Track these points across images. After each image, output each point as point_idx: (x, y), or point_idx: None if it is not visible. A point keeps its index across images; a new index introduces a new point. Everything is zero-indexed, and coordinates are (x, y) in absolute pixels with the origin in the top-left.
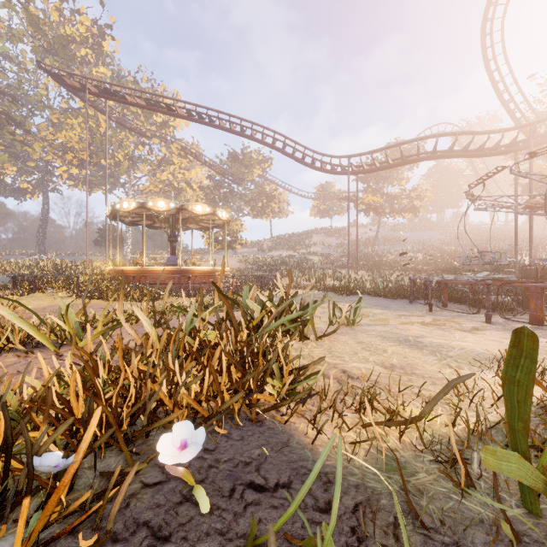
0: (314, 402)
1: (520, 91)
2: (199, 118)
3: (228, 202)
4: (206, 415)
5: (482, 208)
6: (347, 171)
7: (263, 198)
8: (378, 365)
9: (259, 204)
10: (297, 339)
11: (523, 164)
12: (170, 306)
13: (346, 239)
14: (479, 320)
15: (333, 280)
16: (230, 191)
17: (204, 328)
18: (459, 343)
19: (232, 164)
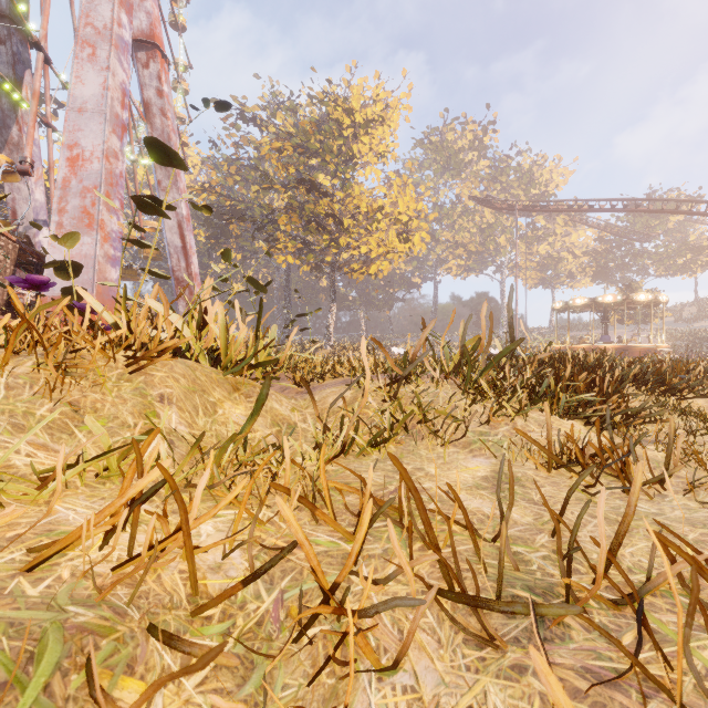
0: None
1: None
2: (624, 208)
3: (628, 265)
4: None
5: None
6: None
7: (686, 252)
8: None
9: (678, 261)
10: None
11: None
12: None
13: None
14: None
15: None
16: (632, 253)
17: None
18: None
19: (635, 219)
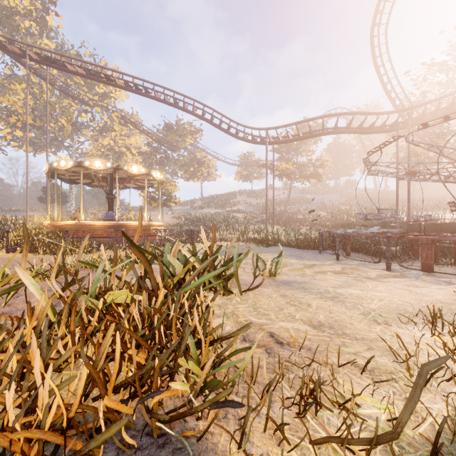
0: (240, 387)
1: (399, 84)
2: (136, 89)
3: (164, 166)
4: (72, 447)
5: (375, 174)
6: (265, 141)
7: (195, 164)
8: (306, 324)
9: (191, 169)
10: (222, 294)
11: (400, 142)
12: (97, 259)
13: (264, 200)
14: (379, 267)
15: (254, 234)
16: (165, 157)
17: (120, 286)
18: (375, 293)
19: (168, 133)
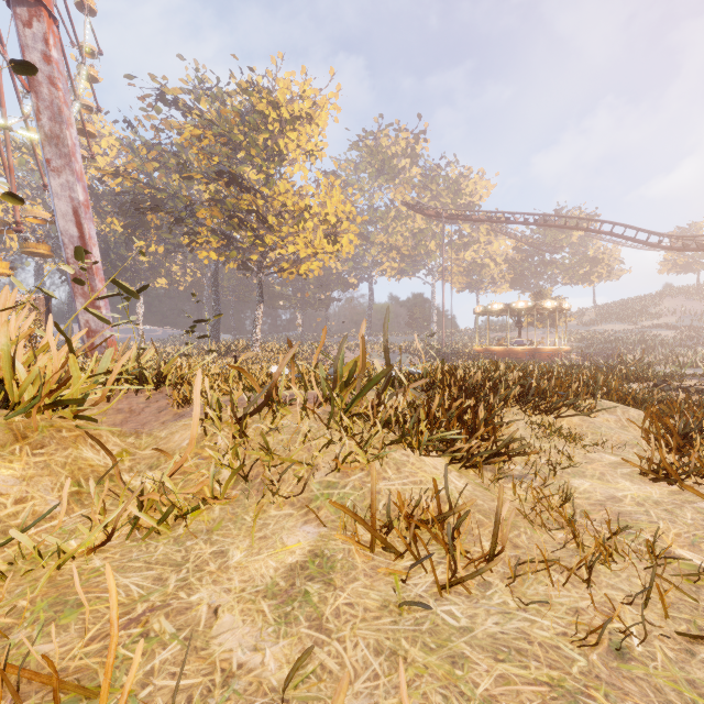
0: None
1: None
2: (535, 222)
3: (540, 273)
4: None
5: None
6: None
7: (586, 264)
8: None
9: (580, 271)
10: None
11: None
12: None
13: None
14: None
15: (683, 358)
16: (544, 263)
17: None
18: None
19: (546, 232)
